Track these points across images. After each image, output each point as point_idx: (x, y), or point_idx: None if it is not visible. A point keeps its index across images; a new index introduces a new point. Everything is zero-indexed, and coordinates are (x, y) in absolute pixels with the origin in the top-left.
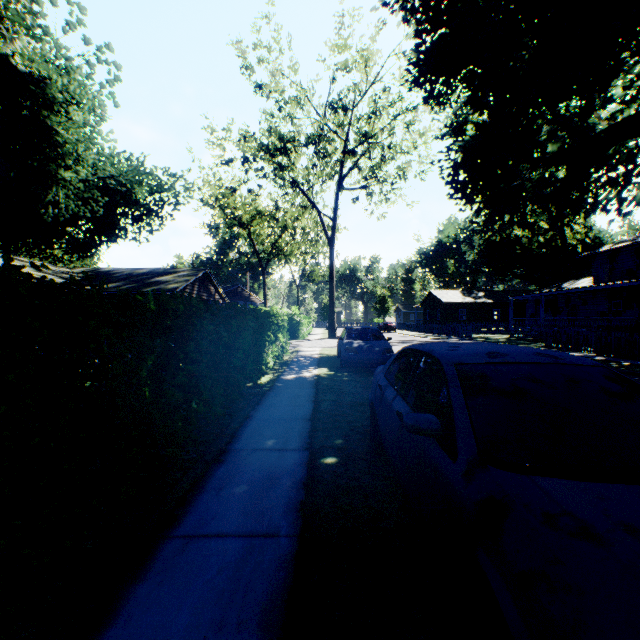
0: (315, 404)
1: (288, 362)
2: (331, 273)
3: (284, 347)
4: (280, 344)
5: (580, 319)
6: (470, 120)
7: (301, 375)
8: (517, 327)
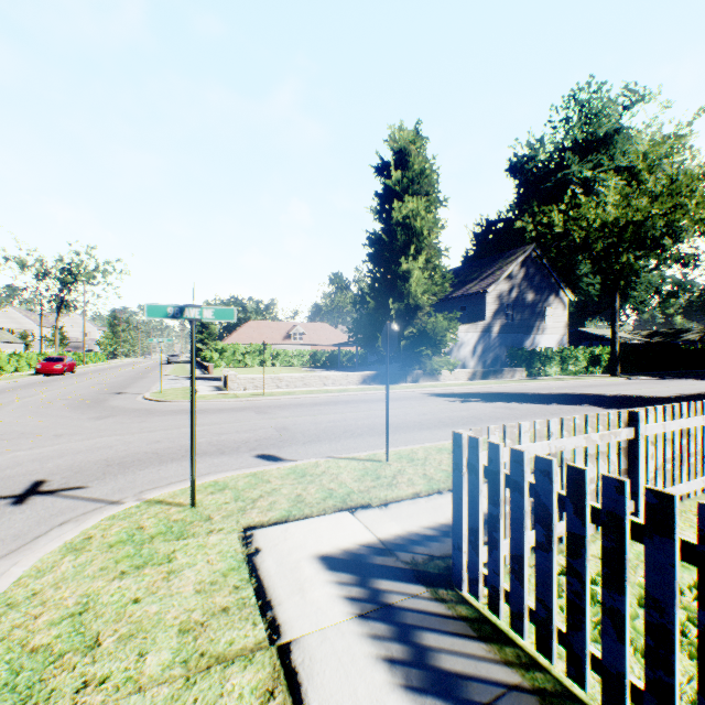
0: None
1: None
2: None
3: None
4: None
5: None
6: None
7: None
8: None
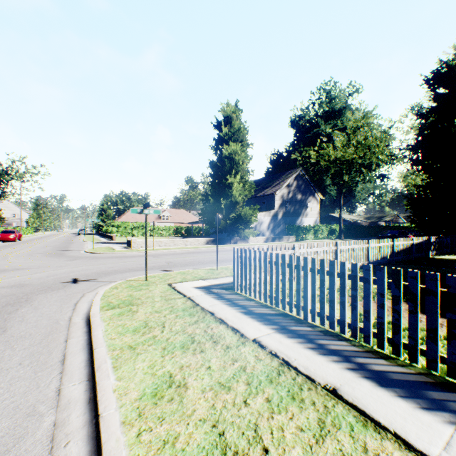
0: None
1: None
2: None
3: None
4: None
5: None
6: None
7: None
8: None
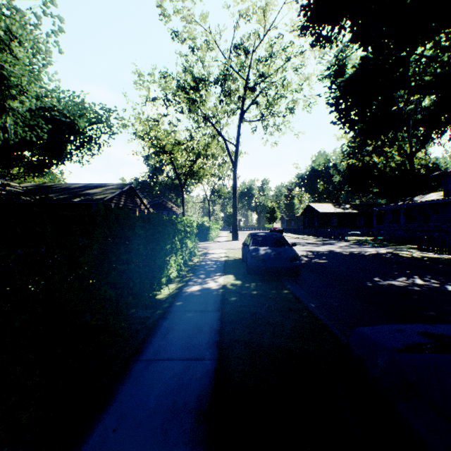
0: (220, 353)
1: (195, 267)
2: (234, 188)
3: (192, 252)
4: (187, 250)
5: (432, 225)
6: (348, 63)
7: (206, 286)
8: (380, 231)
